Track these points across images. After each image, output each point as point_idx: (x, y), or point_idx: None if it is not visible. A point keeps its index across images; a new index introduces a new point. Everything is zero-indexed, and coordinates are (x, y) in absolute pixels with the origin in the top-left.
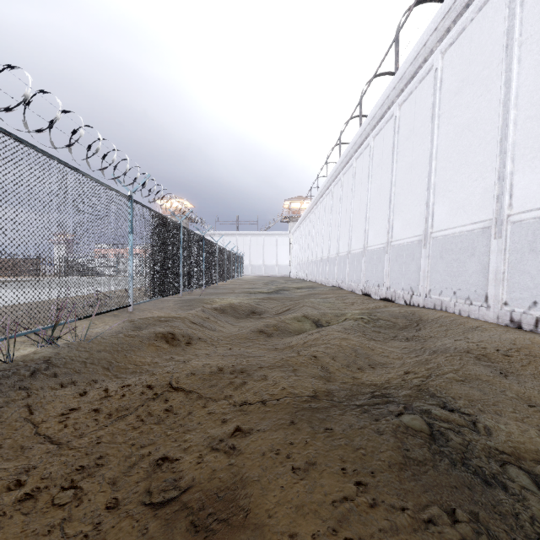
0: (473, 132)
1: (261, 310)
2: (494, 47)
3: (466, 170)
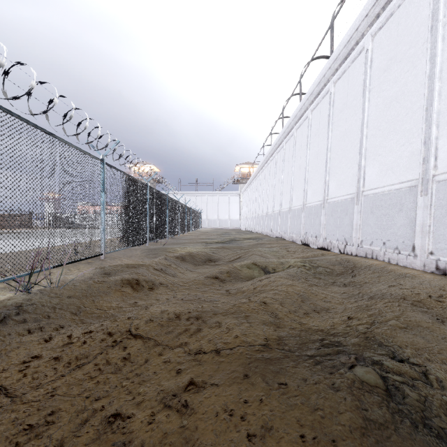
0: (401, 103)
1: (216, 257)
2: (419, 28)
3: (394, 137)
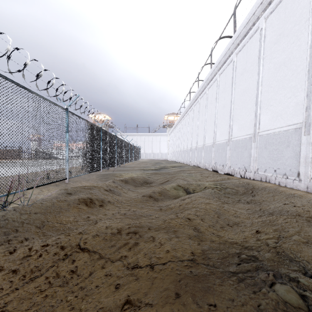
0: (288, 67)
1: (151, 181)
2: (302, 10)
3: (282, 92)
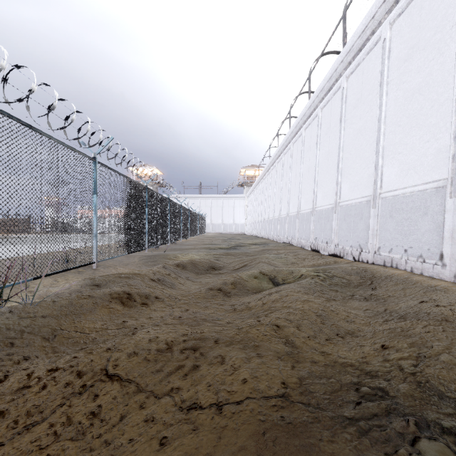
0: (425, 96)
1: (220, 265)
2: (447, 11)
3: (417, 133)
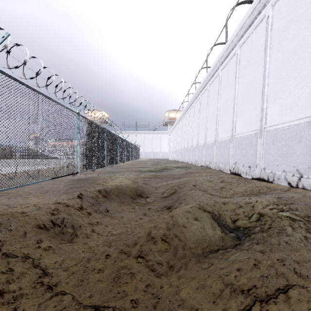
0: None
1: (148, 191)
2: None
3: None
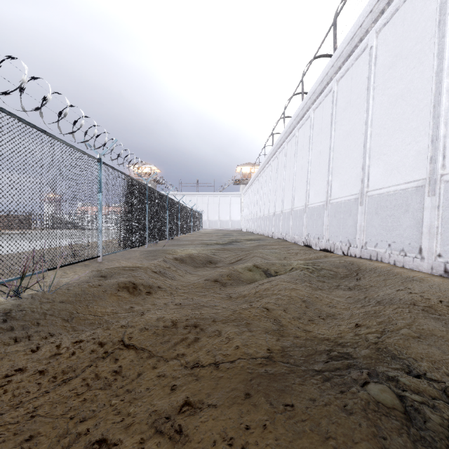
0: (407, 101)
1: (217, 259)
2: (426, 23)
3: (399, 135)
